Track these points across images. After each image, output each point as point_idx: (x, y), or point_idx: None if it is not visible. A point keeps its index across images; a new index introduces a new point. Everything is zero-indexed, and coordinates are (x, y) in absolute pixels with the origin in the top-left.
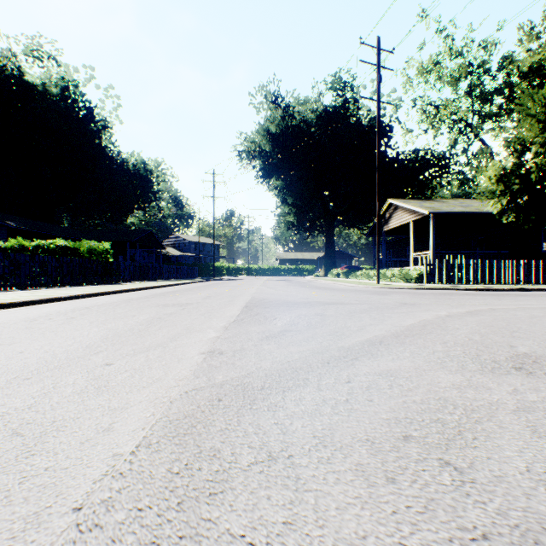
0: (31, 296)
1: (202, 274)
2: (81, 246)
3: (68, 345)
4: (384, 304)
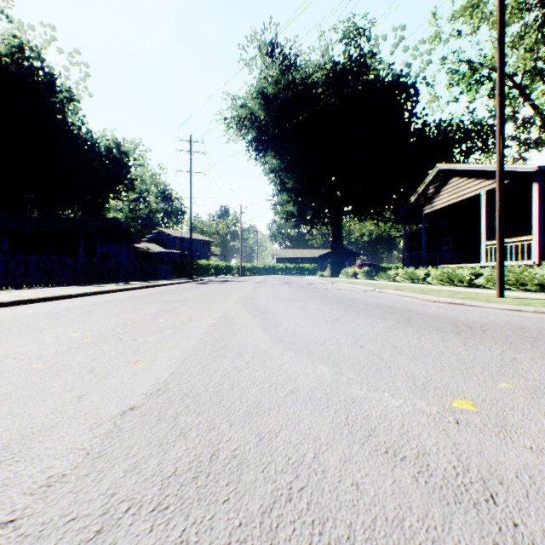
0: None
1: (184, 273)
2: None
3: None
4: None
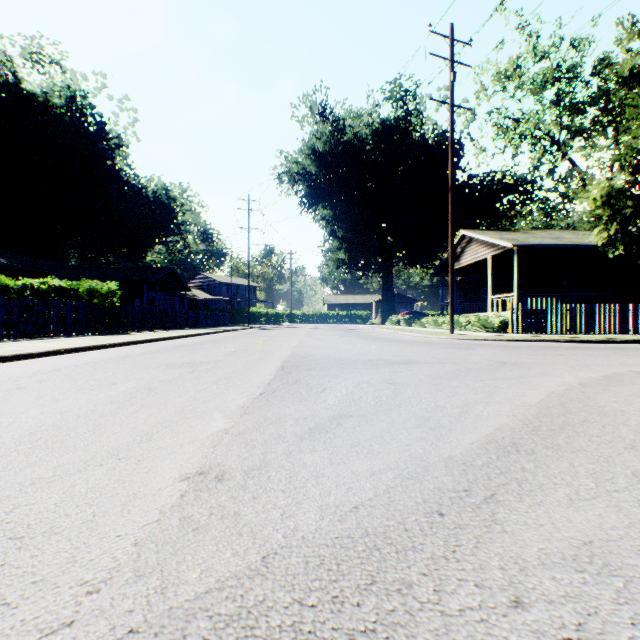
0: None
1: (235, 321)
2: (79, 286)
3: None
4: (475, 364)
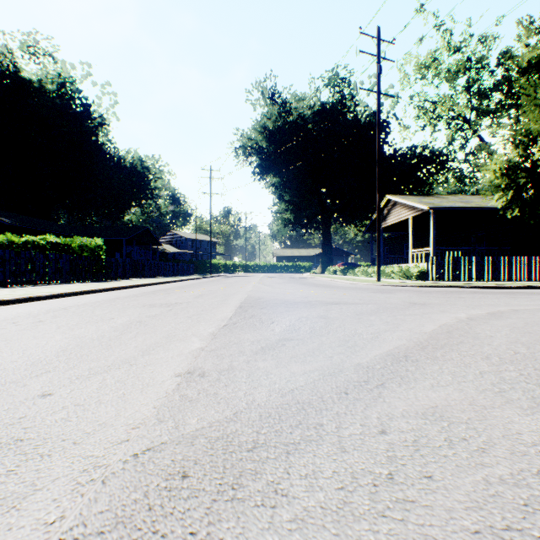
0: (9, 295)
1: (199, 271)
2: (72, 242)
3: (11, 361)
4: (392, 304)
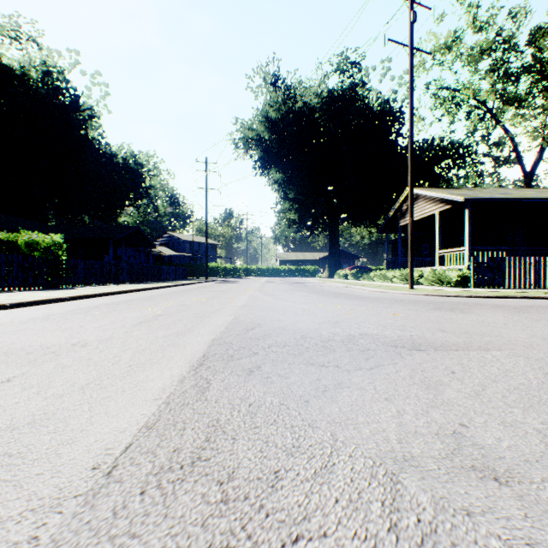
0: None
1: (196, 275)
2: (20, 238)
3: None
4: (544, 352)
